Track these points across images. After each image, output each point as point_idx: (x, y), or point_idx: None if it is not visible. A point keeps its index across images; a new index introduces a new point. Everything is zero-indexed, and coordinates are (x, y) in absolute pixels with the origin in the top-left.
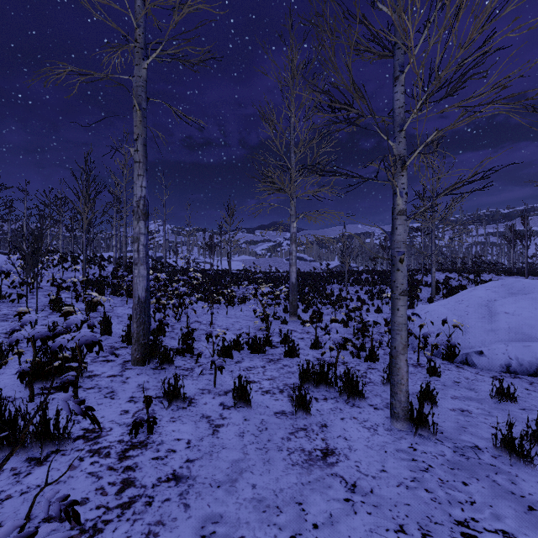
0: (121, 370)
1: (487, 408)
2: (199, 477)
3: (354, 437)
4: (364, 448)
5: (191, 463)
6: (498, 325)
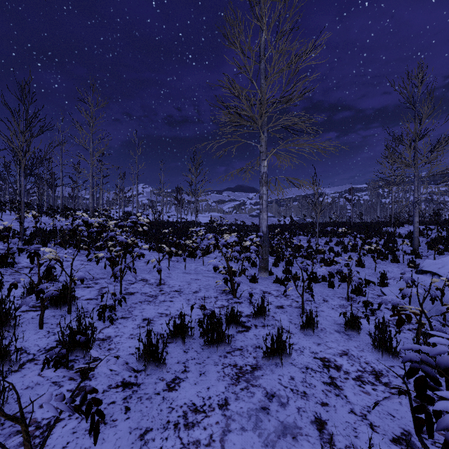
0: None
1: None
2: None
3: None
4: None
5: None
6: None
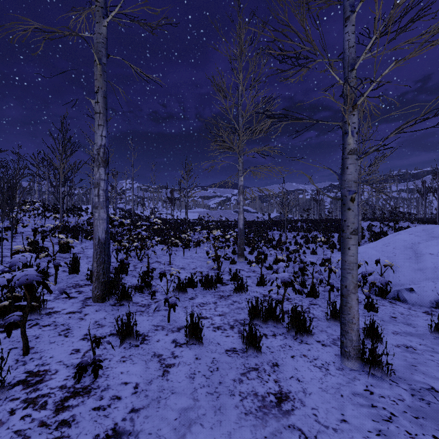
0: (81, 306)
1: (429, 344)
2: (143, 433)
3: (307, 378)
4: (319, 391)
5: (135, 413)
6: (424, 265)
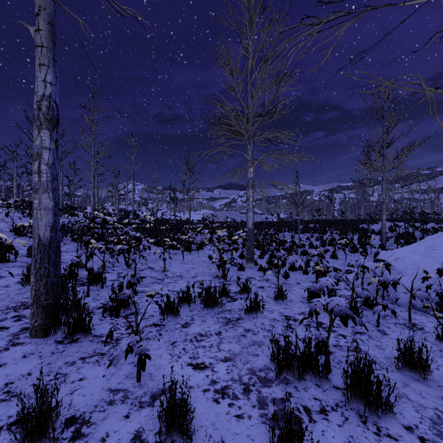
0: (3, 347)
1: None
2: None
3: None
4: None
5: None
6: None
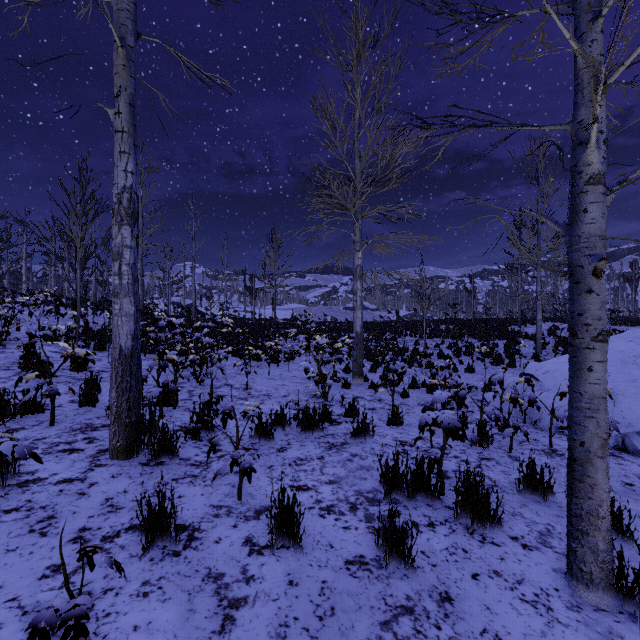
0: (87, 468)
1: None
2: None
3: (514, 633)
4: None
5: None
6: None
